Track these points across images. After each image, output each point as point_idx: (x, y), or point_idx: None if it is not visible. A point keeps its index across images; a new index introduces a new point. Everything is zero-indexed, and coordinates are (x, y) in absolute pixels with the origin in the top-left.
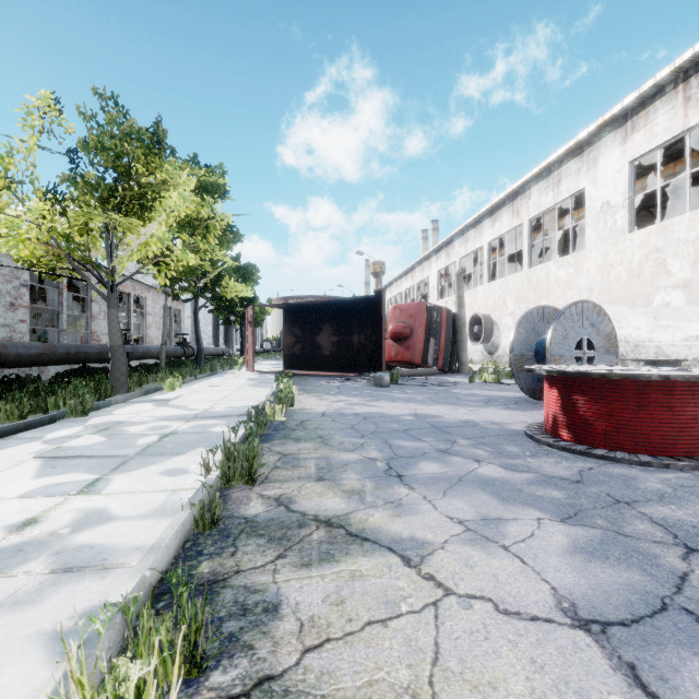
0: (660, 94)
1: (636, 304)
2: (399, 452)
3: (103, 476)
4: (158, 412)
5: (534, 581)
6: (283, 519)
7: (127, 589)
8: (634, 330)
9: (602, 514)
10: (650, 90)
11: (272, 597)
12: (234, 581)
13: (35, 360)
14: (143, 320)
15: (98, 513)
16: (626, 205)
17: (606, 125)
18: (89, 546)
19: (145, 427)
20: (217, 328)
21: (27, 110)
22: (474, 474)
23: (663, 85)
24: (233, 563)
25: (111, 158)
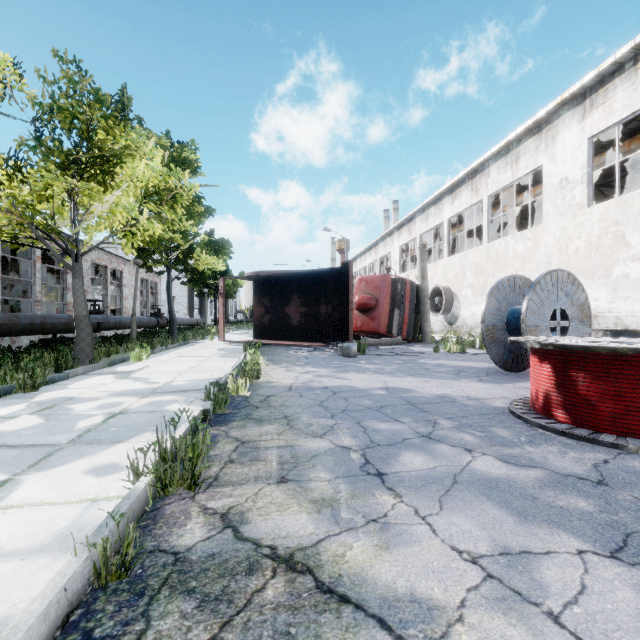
0: (619, 71)
1: (594, 276)
2: (375, 438)
3: (13, 477)
4: (116, 385)
5: None
6: (227, 555)
7: None
8: (592, 301)
9: None
10: (609, 67)
11: None
12: None
13: None
14: (120, 292)
15: None
16: (584, 181)
17: (565, 103)
18: None
19: (95, 405)
20: (192, 299)
21: None
22: (470, 471)
23: (622, 63)
24: None
25: (68, 119)
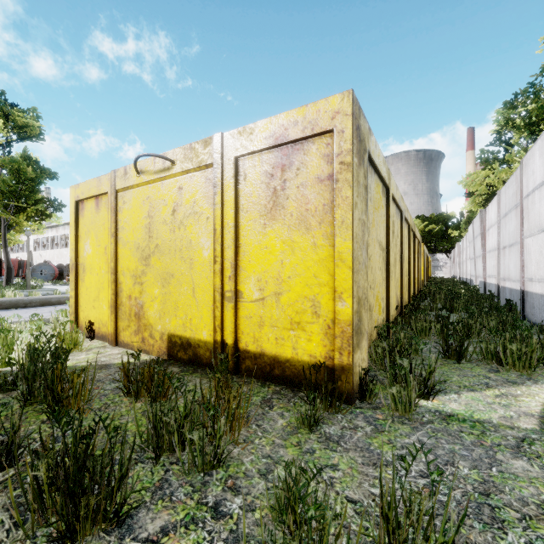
0: None
1: None
2: None
3: None
4: None
5: None
6: None
7: None
8: None
9: None
10: None
11: None
12: None
13: None
14: None
15: None
16: None
17: None
18: None
19: None
20: None
21: None
22: None
23: None
24: None
25: None
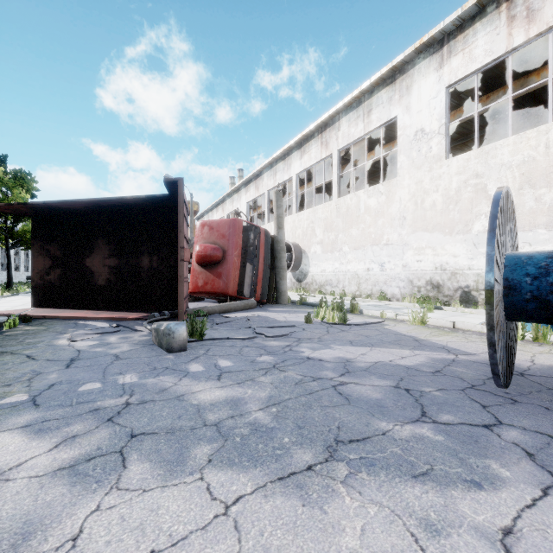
0: (480, 15)
1: (453, 231)
2: None
3: None
4: None
5: None
6: None
7: None
8: (451, 257)
9: None
10: (472, 9)
11: None
12: None
13: None
14: None
15: None
16: (442, 131)
17: (421, 50)
18: None
19: None
20: None
21: None
22: None
23: (484, 6)
24: None
25: None
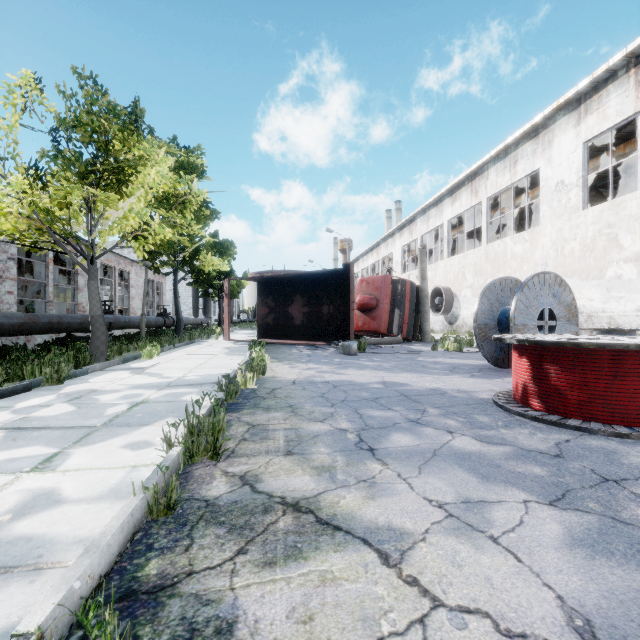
0: (612, 78)
1: (589, 276)
2: (369, 423)
3: (63, 450)
4: (133, 380)
5: (535, 587)
6: (247, 502)
7: (44, 610)
8: (587, 301)
9: (592, 496)
10: (603, 74)
11: (227, 612)
12: (184, 587)
13: (17, 330)
14: (127, 292)
15: (47, 495)
16: (579, 184)
17: (561, 108)
18: (26, 538)
19: (117, 396)
20: (197, 300)
21: (9, 89)
22: (448, 447)
23: (615, 70)
24: (186, 560)
25: (88, 133)
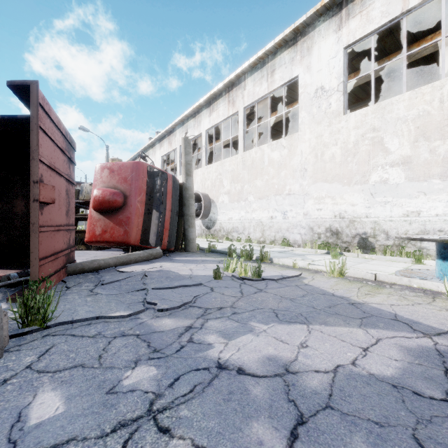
0: None
1: (351, 181)
2: None
3: None
4: None
5: None
6: None
7: None
8: (349, 206)
9: None
10: None
11: None
12: None
13: None
14: None
15: None
16: (341, 89)
17: (322, 13)
18: None
19: None
20: None
21: None
22: None
23: None
24: None
25: None
